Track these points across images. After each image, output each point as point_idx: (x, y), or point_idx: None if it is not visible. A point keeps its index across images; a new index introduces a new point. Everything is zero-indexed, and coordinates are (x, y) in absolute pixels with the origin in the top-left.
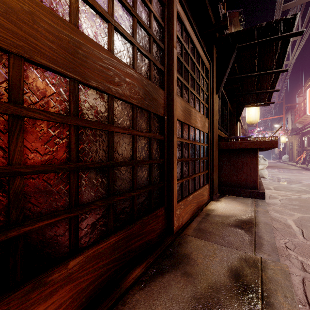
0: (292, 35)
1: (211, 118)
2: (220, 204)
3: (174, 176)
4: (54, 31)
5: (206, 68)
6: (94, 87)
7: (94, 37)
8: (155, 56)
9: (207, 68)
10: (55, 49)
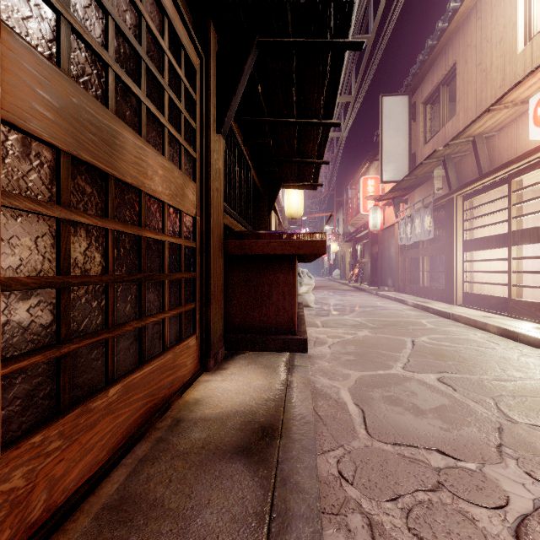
0: (348, 44)
1: (205, 184)
2: (220, 378)
3: None
4: None
5: (189, 61)
6: None
7: None
8: None
9: (192, 61)
10: None
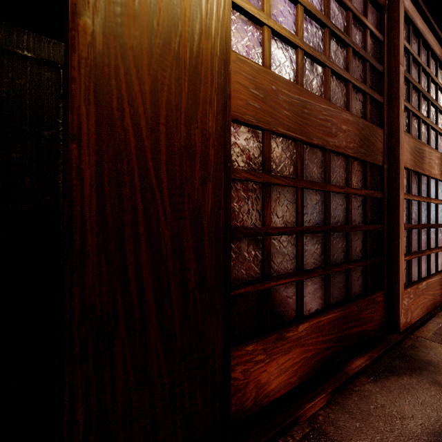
0: None
1: None
2: None
3: (400, 249)
4: (289, 99)
5: None
6: (315, 145)
7: (313, 89)
8: (370, 86)
9: None
10: (289, 115)
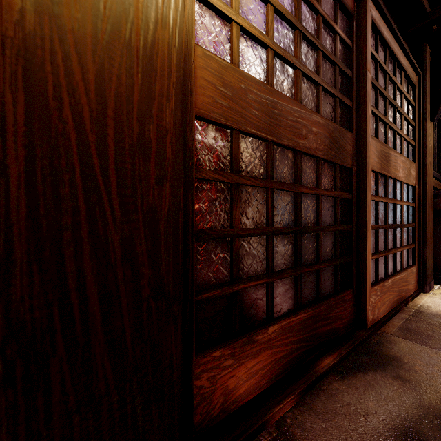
0: None
1: (421, 162)
2: (439, 299)
3: (367, 249)
4: (259, 98)
5: (411, 84)
6: (286, 146)
7: (284, 90)
8: (340, 90)
9: (414, 82)
10: (259, 115)
